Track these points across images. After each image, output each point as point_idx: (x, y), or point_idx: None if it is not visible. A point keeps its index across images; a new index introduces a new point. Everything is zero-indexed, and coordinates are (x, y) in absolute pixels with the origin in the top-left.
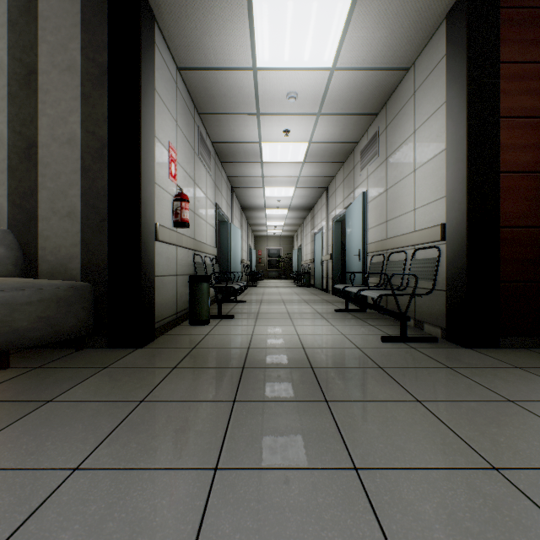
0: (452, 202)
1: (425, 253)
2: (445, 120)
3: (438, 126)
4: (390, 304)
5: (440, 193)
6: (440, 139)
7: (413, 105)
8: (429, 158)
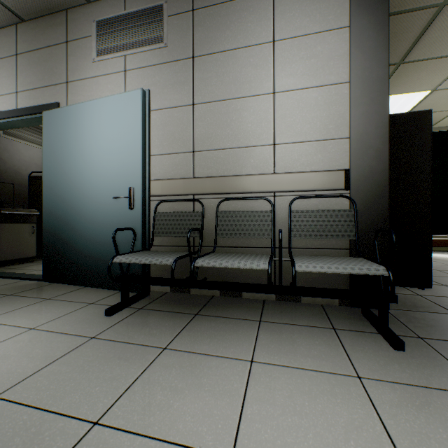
0: (364, 146)
1: (301, 203)
2: (343, 48)
3: (329, 51)
4: (206, 274)
5: (332, 133)
6: (332, 68)
7: (270, 4)
8: (309, 84)
